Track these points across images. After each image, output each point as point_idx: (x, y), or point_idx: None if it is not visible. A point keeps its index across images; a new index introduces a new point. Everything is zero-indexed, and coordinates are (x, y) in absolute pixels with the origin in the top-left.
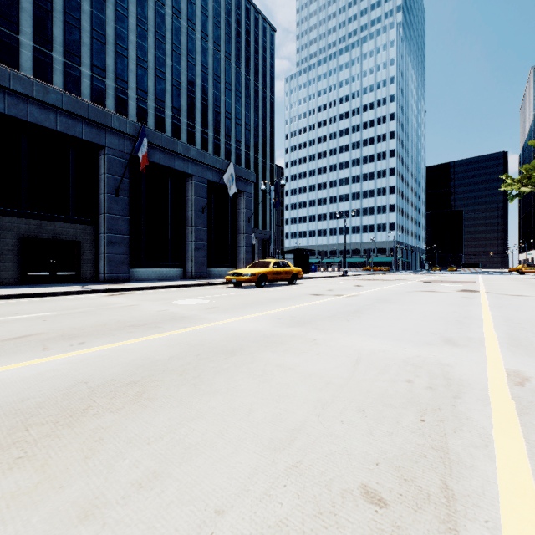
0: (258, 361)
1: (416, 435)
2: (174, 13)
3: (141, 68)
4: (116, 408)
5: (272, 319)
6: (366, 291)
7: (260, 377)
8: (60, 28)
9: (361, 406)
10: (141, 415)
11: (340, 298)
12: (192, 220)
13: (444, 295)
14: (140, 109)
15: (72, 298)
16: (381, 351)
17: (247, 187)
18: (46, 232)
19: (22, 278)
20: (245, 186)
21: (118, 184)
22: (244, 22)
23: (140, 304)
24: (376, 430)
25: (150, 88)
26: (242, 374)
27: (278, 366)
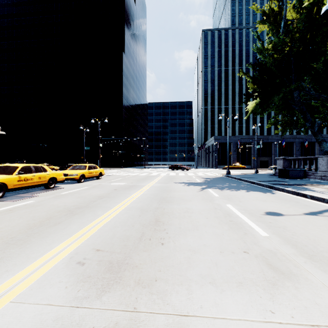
0: None
1: None
2: None
3: None
4: None
5: None
6: None
7: None
8: None
9: None
10: None
11: None
12: (317, 153)
13: None
14: None
15: None
16: None
17: None
18: None
19: None
20: None
21: (298, 148)
22: None
23: None
24: None
25: None
26: None
27: None
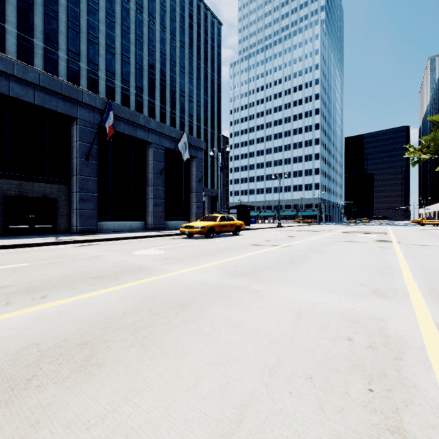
0: (206, 316)
1: (368, 410)
2: (137, 8)
3: (110, 53)
4: (61, 377)
5: (219, 270)
6: (298, 241)
7: (208, 335)
8: (40, 18)
9: (308, 372)
10: (86, 386)
11: (277, 249)
12: (152, 181)
13: (363, 245)
14: (109, 87)
15: (46, 248)
16: (319, 304)
17: (198, 153)
18: (26, 191)
19: (5, 231)
20: (196, 153)
21: (88, 150)
22: (196, 17)
23: (104, 255)
24: (326, 404)
25: (117, 70)
26: (190, 332)
27: (225, 322)
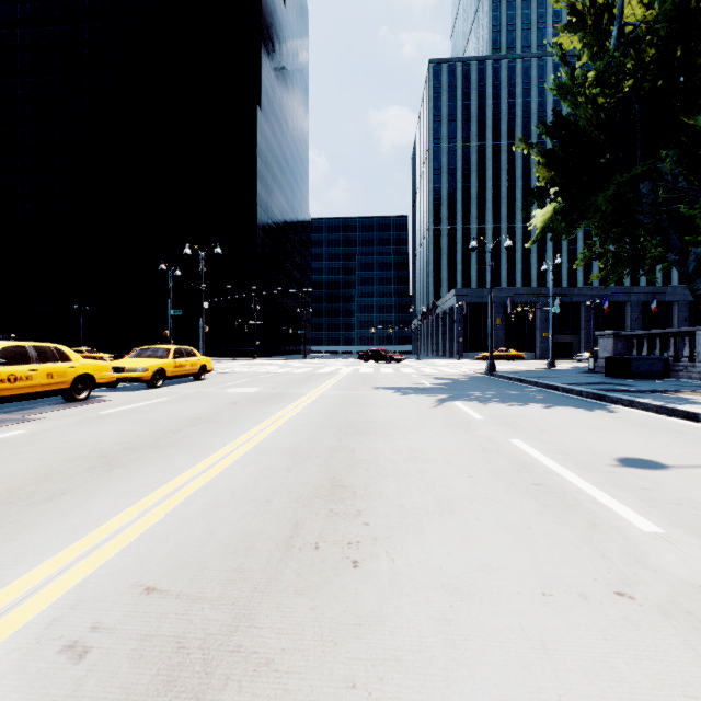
0: None
1: None
2: None
3: None
4: None
5: None
6: None
7: None
8: None
9: None
10: None
11: None
12: (677, 326)
13: None
14: None
15: None
16: None
17: None
18: None
19: None
20: None
21: (636, 316)
22: None
23: None
24: None
25: None
26: None
27: None
